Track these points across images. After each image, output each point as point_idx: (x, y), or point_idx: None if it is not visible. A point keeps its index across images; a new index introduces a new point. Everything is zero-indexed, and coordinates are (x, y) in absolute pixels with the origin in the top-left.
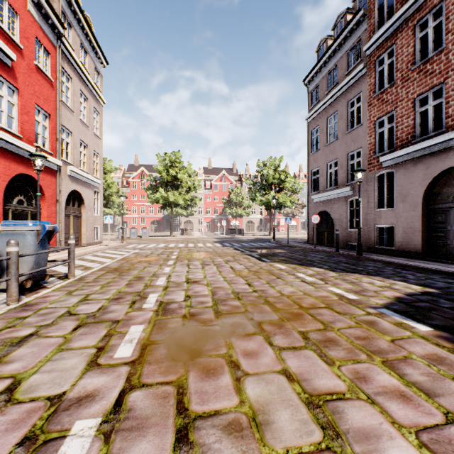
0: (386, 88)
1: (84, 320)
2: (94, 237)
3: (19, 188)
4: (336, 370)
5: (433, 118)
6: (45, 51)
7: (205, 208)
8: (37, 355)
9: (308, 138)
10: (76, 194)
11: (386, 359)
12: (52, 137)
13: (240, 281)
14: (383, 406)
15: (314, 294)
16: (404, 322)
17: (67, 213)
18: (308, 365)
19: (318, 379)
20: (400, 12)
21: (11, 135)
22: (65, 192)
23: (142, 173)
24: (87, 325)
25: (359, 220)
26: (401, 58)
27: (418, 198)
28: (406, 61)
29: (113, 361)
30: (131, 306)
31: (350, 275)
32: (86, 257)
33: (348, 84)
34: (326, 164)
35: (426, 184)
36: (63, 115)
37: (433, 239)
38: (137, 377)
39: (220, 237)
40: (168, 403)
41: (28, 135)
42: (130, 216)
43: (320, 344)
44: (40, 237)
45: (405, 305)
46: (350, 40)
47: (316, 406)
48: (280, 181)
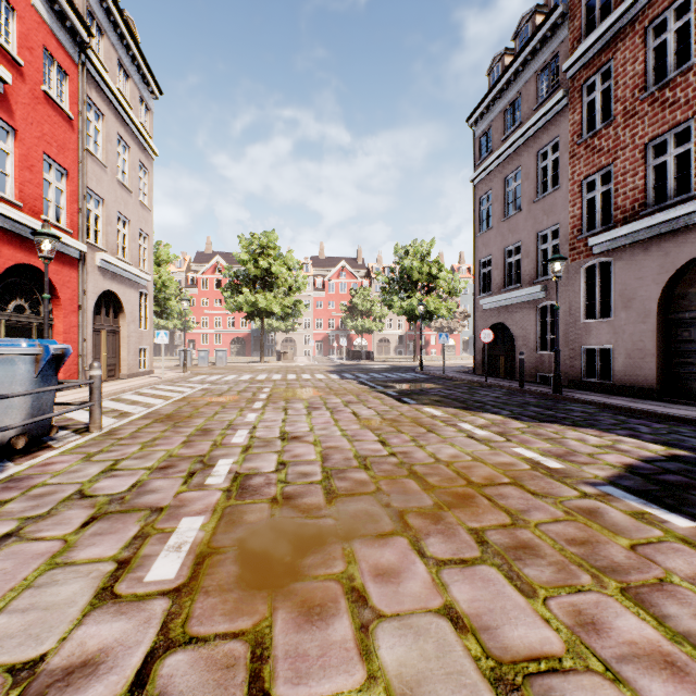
0: (600, 129)
1: (103, 507)
2: (141, 364)
3: (17, 287)
4: (541, 608)
5: (676, 176)
6: (61, 70)
7: (314, 320)
8: (11, 575)
9: (474, 210)
10: (112, 296)
11: (627, 584)
12: (72, 206)
13: (368, 436)
14: (637, 688)
15: (490, 459)
16: (647, 511)
17: (96, 327)
18: (489, 597)
19: (509, 628)
20: (622, 8)
21: (4, 203)
22: (93, 294)
23: (218, 265)
24: (107, 516)
25: (556, 338)
26: (623, 81)
27: (652, 303)
28: (632, 85)
29: (143, 588)
30: (186, 482)
31: (546, 426)
32: (124, 396)
33: (538, 124)
34: (503, 251)
35: (664, 281)
36: (90, 173)
37: (674, 368)
38: (182, 621)
39: (338, 365)
40: (233, 681)
41: (31, 202)
42: (199, 332)
43: (508, 554)
44: (40, 366)
45: (643, 479)
46: (540, 55)
47: (510, 688)
48: (430, 277)
